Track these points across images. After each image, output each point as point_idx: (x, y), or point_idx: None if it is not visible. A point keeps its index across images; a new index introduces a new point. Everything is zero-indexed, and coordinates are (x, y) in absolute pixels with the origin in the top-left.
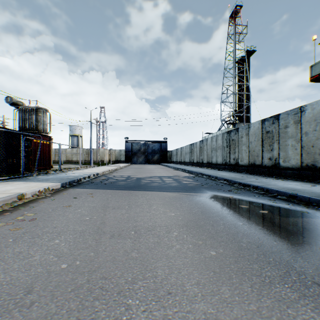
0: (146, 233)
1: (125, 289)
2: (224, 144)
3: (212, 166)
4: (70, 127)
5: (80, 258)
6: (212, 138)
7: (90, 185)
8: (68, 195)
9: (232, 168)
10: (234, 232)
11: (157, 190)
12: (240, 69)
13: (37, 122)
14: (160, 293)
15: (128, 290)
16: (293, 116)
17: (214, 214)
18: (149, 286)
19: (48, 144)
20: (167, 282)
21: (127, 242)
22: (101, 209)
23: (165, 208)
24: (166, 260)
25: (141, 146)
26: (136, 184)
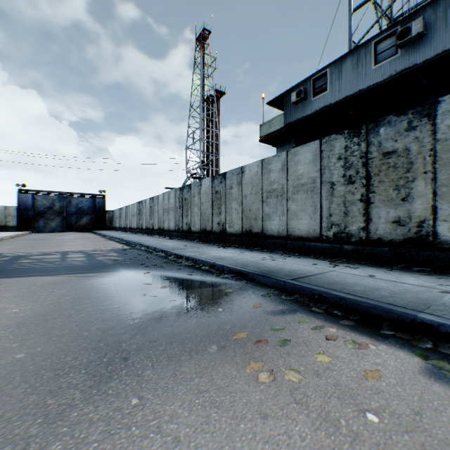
0: None
1: None
2: (177, 204)
3: (164, 233)
4: None
5: None
6: (164, 195)
7: None
8: None
9: (185, 235)
10: (92, 319)
11: (32, 275)
12: (209, 110)
13: None
14: None
15: None
16: (237, 176)
17: (92, 299)
18: None
19: None
20: None
21: None
22: None
23: (12, 303)
24: None
25: (56, 202)
26: None
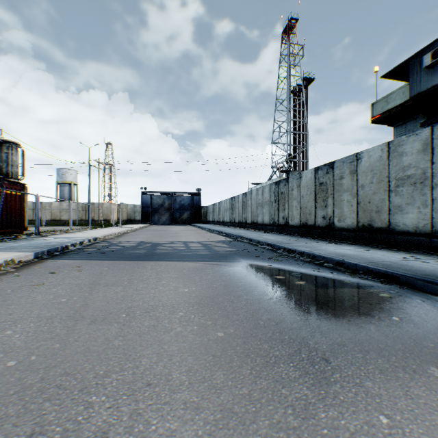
0: (142, 315)
1: (91, 385)
2: (272, 198)
3: (258, 227)
4: (58, 170)
5: (39, 352)
6: (257, 190)
7: (80, 255)
8: (43, 269)
9: (281, 229)
10: (255, 308)
11: (175, 260)
12: (296, 101)
13: (1, 162)
14: (136, 386)
15: (95, 386)
16: (349, 164)
17: (239, 287)
18: (125, 378)
19: (20, 195)
20: (150, 372)
21: (112, 328)
22: (88, 287)
23: (179, 283)
24: (158, 346)
25: (165, 200)
26: (148, 252)
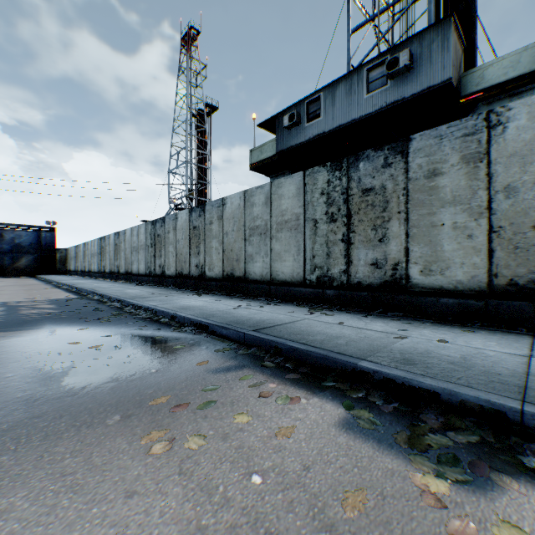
0: None
1: None
2: (149, 241)
3: (133, 278)
4: None
5: None
6: (132, 230)
7: None
8: None
9: (158, 280)
10: None
11: None
12: (198, 127)
13: None
14: None
15: None
16: (217, 209)
17: None
18: None
19: None
20: None
21: None
22: None
23: None
24: None
25: None
26: None
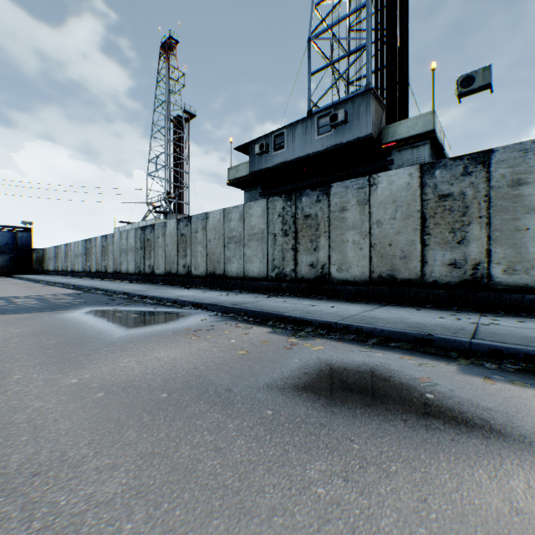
0: None
1: None
2: (138, 244)
3: (122, 277)
4: None
5: None
6: (121, 234)
7: None
8: None
9: (148, 278)
10: (87, 330)
11: None
12: (176, 132)
13: None
14: None
15: None
16: (202, 221)
17: (77, 323)
18: None
19: None
20: None
21: None
22: None
23: (9, 328)
24: (1, 352)
25: None
26: None
